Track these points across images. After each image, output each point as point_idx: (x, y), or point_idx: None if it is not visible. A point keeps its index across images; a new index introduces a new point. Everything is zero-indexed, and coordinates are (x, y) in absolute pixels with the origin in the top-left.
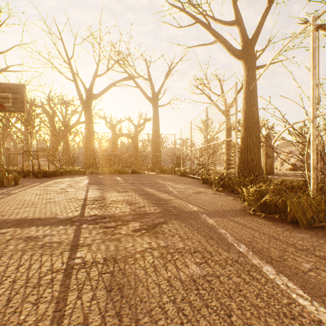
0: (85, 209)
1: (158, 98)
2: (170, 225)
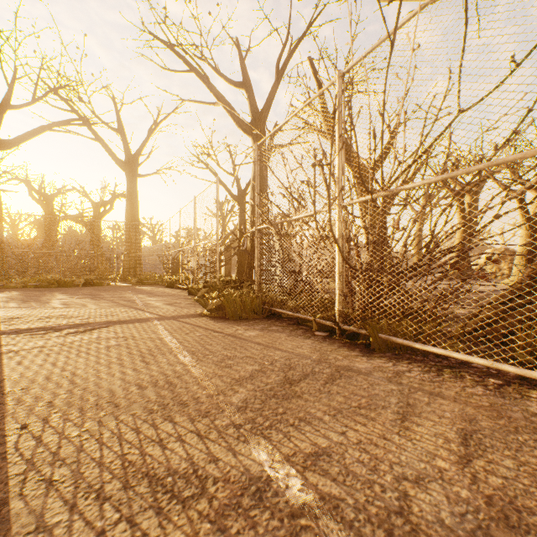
0: (1, 326)
1: (136, 163)
2: (111, 328)
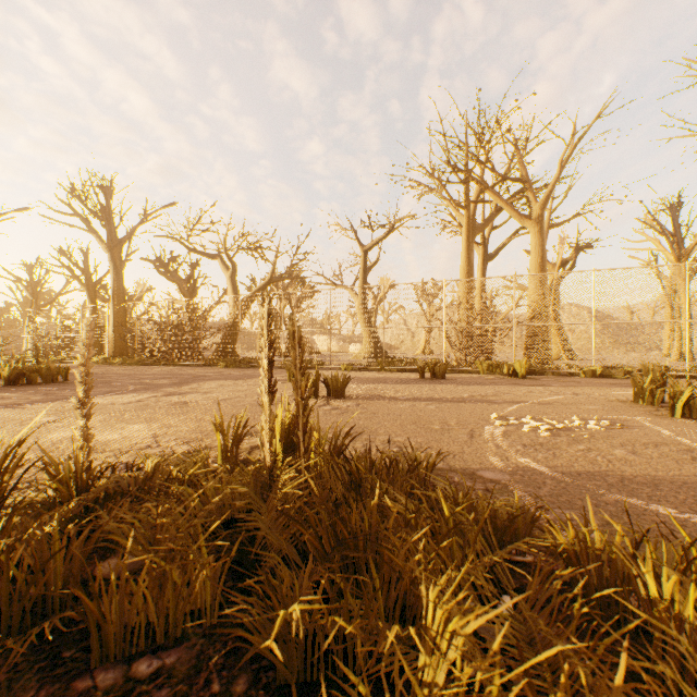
0: None
1: None
2: None
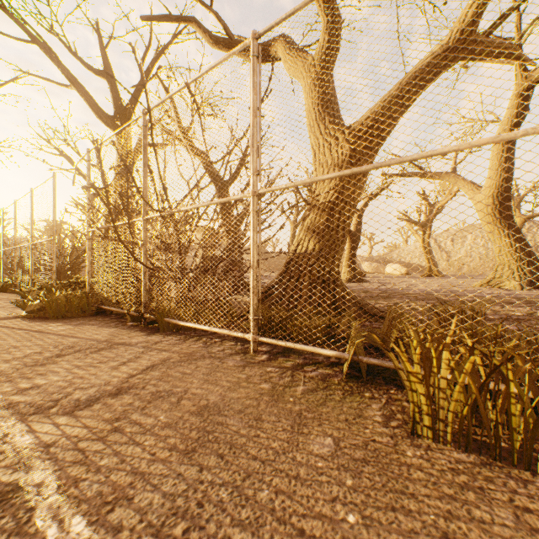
0: None
1: None
2: None
